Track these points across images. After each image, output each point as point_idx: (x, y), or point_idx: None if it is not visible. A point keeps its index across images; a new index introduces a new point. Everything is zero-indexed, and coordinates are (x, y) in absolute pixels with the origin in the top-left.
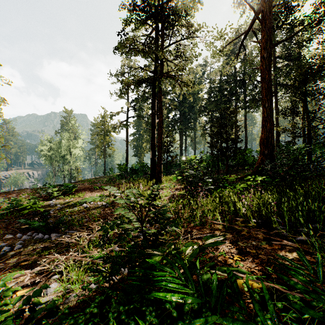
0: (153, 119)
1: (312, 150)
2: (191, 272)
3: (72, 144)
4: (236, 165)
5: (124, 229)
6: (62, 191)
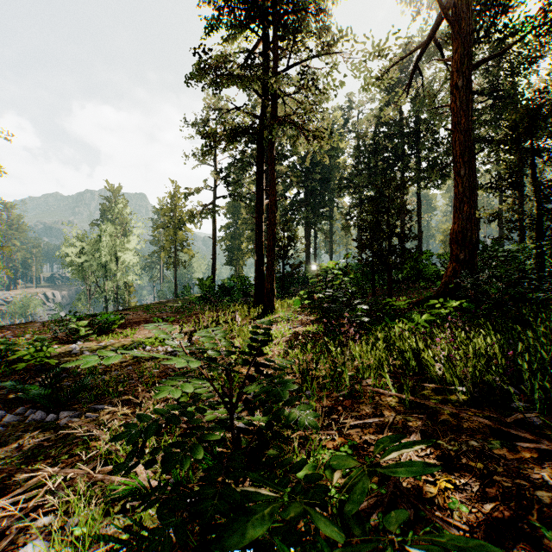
0: (258, 199)
1: (549, 252)
2: (352, 546)
3: (119, 245)
4: (405, 281)
5: (192, 421)
6: (96, 326)
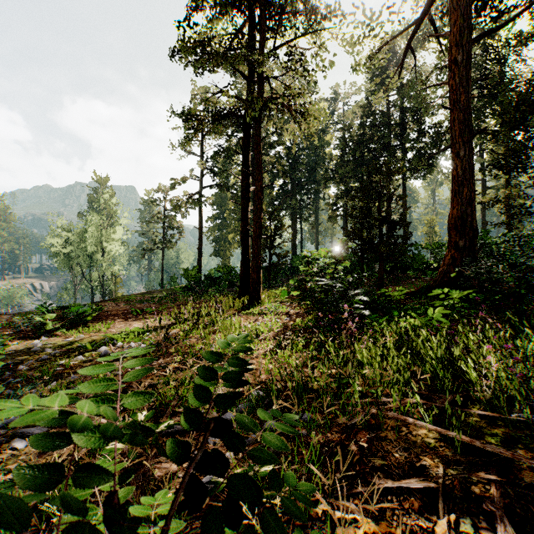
0: (244, 185)
1: None
2: None
3: (105, 235)
4: (394, 270)
5: None
6: (67, 319)
